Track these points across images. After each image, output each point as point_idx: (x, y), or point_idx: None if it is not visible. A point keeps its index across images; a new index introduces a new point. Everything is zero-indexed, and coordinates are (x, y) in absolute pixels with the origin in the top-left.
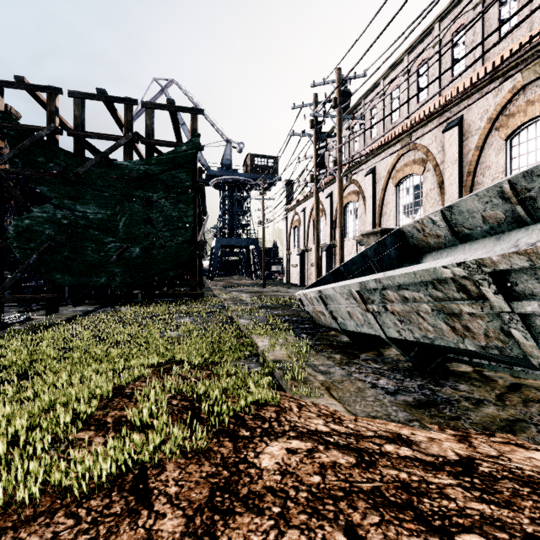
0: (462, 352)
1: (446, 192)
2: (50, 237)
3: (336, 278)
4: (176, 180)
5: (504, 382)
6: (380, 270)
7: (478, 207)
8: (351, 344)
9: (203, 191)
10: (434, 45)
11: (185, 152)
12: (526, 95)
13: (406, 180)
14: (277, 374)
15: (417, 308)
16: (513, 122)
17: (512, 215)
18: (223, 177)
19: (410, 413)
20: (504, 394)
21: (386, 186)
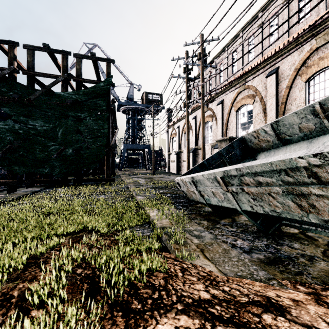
0: (300, 222)
1: (268, 115)
2: (10, 142)
3: (201, 169)
4: (96, 105)
5: (323, 241)
6: (230, 163)
7: (296, 121)
8: (213, 213)
9: (114, 113)
10: (258, 26)
11: (102, 87)
12: (319, 54)
13: (242, 108)
14: (163, 237)
15: (269, 190)
16: (310, 71)
17: (320, 126)
18: (128, 106)
19: (265, 269)
20: (326, 251)
21: (230, 112)
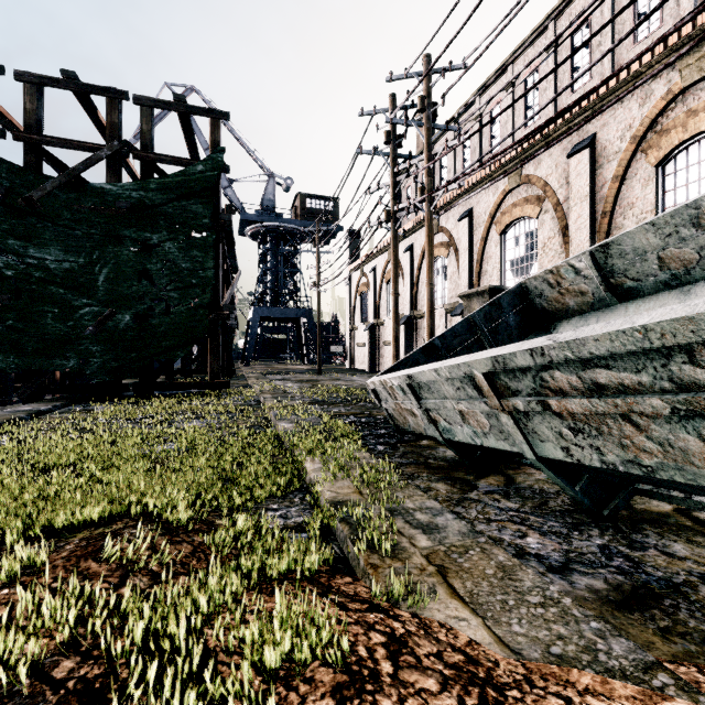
0: (702, 490)
1: (573, 241)
2: None
3: (429, 358)
4: (188, 214)
5: None
6: (494, 345)
7: (654, 244)
8: (458, 462)
9: (230, 234)
10: (547, 49)
11: (201, 174)
12: (687, 103)
13: (514, 225)
14: (338, 531)
15: (629, 406)
16: (667, 141)
17: None
18: (263, 224)
19: (617, 625)
20: None
21: (486, 235)
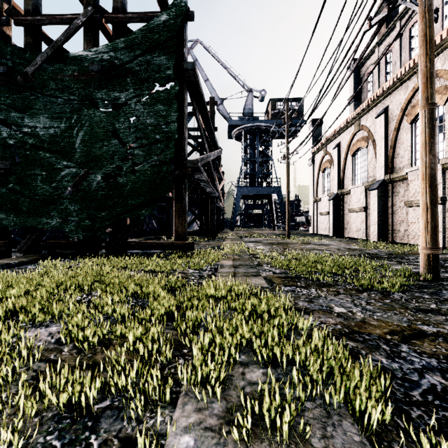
0: None
1: None
2: None
3: None
4: (152, 68)
5: None
6: None
7: None
8: None
9: (200, 95)
10: None
11: (165, 23)
12: None
13: None
14: None
15: None
16: None
17: None
18: (244, 126)
19: None
20: None
21: None
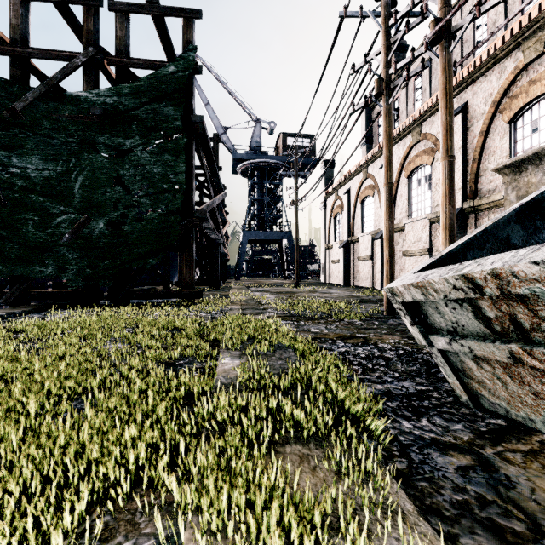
0: None
1: None
2: None
3: (533, 233)
4: (160, 118)
5: None
6: None
7: None
8: None
9: (206, 143)
10: None
11: (172, 75)
12: None
13: (531, 108)
14: None
15: None
16: None
17: None
18: (251, 161)
19: None
20: None
21: (487, 128)
